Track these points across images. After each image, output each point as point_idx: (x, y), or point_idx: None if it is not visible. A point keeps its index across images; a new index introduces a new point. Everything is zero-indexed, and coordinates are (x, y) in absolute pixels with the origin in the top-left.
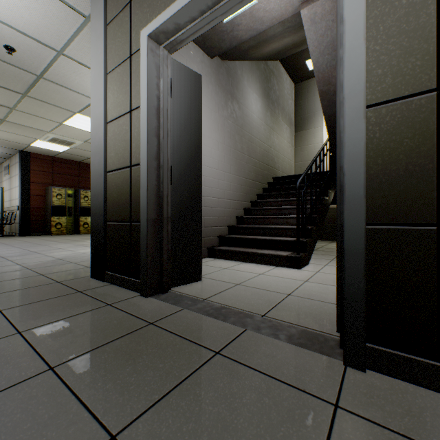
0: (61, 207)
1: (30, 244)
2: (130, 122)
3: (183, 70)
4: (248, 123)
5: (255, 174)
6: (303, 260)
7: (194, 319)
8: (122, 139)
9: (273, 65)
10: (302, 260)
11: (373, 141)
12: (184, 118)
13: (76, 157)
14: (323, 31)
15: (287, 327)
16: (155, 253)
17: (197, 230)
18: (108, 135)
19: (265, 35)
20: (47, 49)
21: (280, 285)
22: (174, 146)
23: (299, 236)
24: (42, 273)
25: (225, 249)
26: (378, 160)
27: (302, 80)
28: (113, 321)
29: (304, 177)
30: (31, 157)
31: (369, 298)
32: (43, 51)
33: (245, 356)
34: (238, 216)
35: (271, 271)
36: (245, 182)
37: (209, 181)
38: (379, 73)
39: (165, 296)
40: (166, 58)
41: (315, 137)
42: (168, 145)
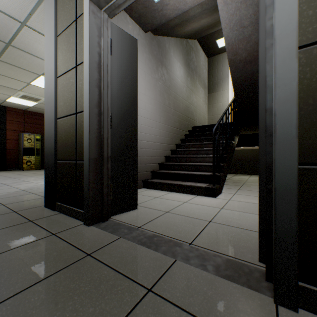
0: (31, 149)
1: (3, 177)
2: (75, 75)
3: (121, 33)
4: (174, 85)
5: (179, 124)
6: (218, 190)
7: (128, 249)
8: (69, 90)
9: (192, 42)
10: (217, 190)
11: (303, 81)
12: (122, 74)
13: (43, 111)
14: (233, 11)
15: (212, 256)
16: (96, 187)
17: (133, 167)
18: (58, 87)
19: (188, 15)
20: (12, 21)
21: (202, 212)
22: (113, 97)
23: (214, 172)
24: (3, 203)
25: (157, 182)
26: (309, 100)
27: (213, 55)
28: (53, 253)
29: (218, 125)
30: (7, 110)
31: (299, 236)
32: (9, 22)
33: (177, 294)
34: (166, 155)
35: (193, 200)
36: (171, 130)
37: (144, 128)
38: (310, 14)
39: (105, 225)
40: (106, 21)
41: (222, 97)
42: (108, 95)
